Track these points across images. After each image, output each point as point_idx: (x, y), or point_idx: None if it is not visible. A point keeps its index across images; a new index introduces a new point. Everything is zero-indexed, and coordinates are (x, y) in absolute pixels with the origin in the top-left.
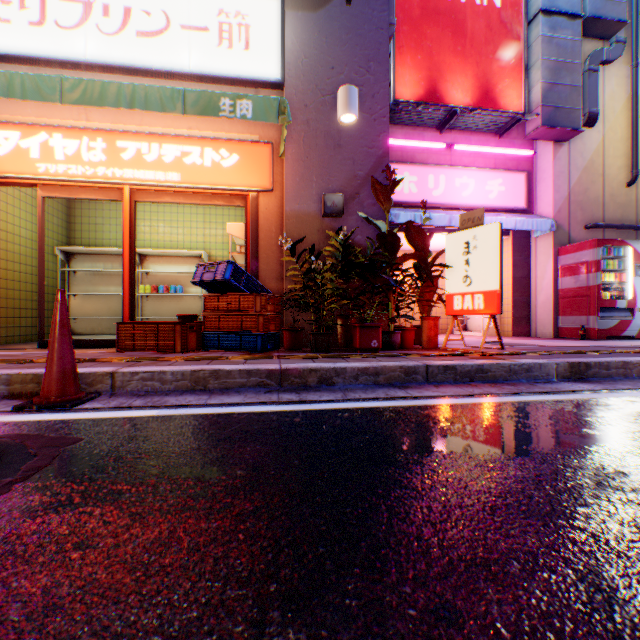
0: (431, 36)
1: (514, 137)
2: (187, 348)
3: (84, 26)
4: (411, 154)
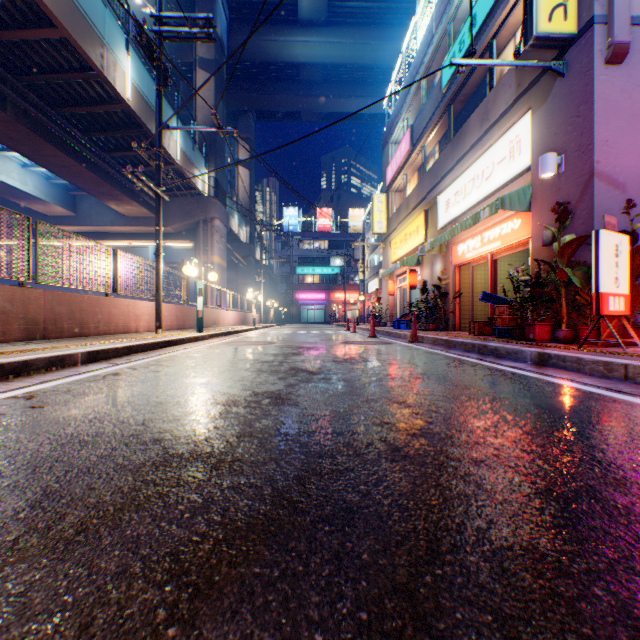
0: None
1: None
2: (481, 334)
3: (472, 190)
4: None
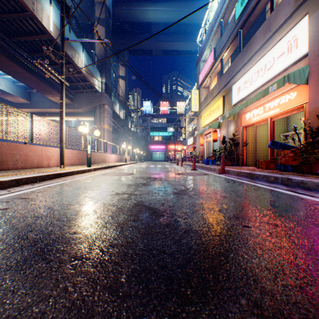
0: None
1: None
2: (267, 168)
3: (257, 78)
4: None
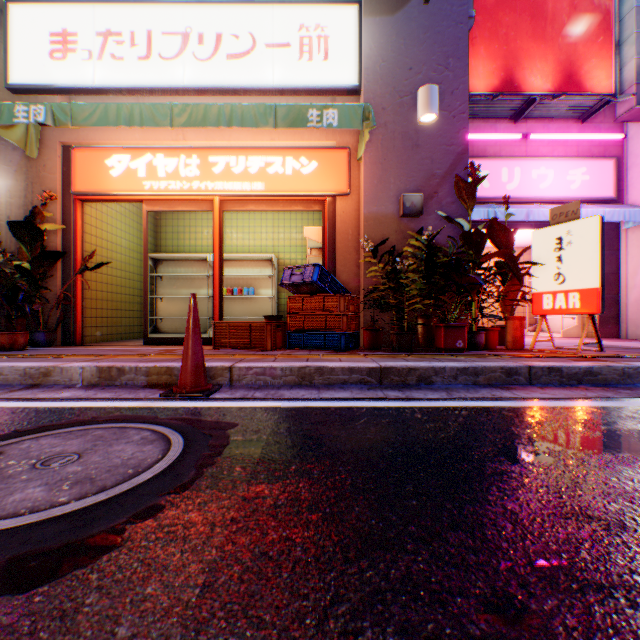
0: (506, 23)
1: (600, 121)
2: (275, 346)
3: (182, 55)
4: (482, 148)
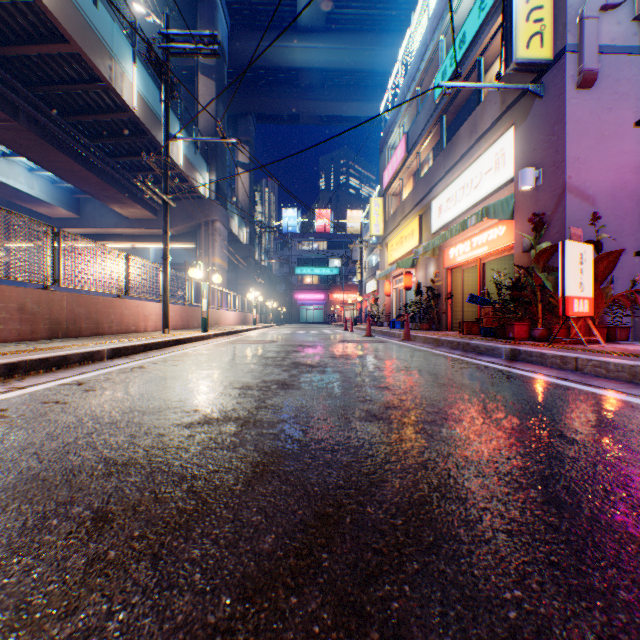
0: None
1: None
2: (469, 333)
3: (462, 197)
4: None
